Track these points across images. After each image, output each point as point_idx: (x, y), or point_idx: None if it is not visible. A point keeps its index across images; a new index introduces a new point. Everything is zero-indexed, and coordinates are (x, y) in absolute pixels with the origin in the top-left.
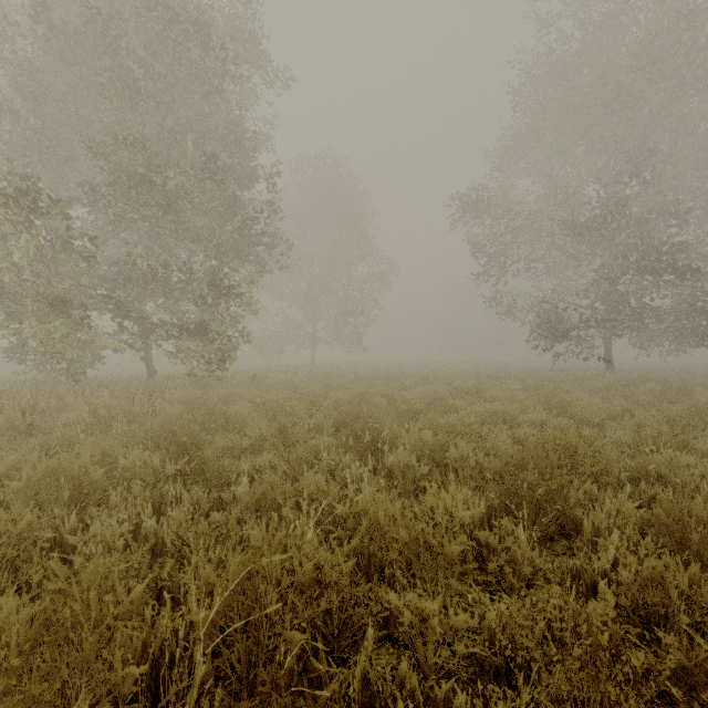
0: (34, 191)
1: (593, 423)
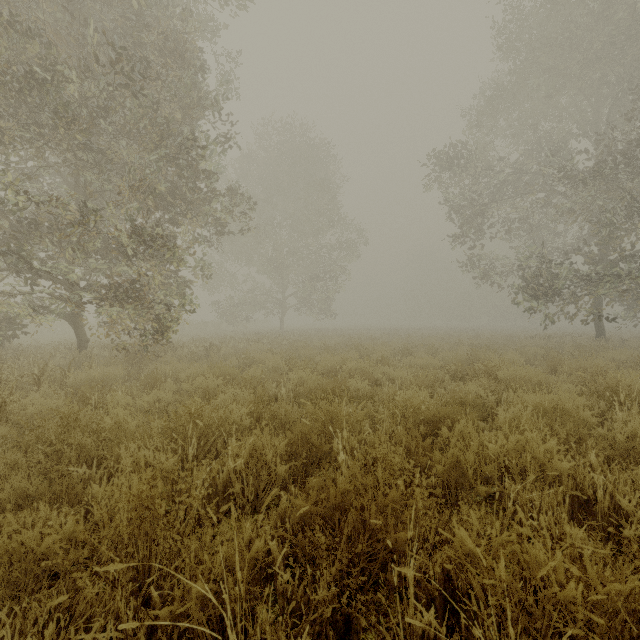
0: None
1: None
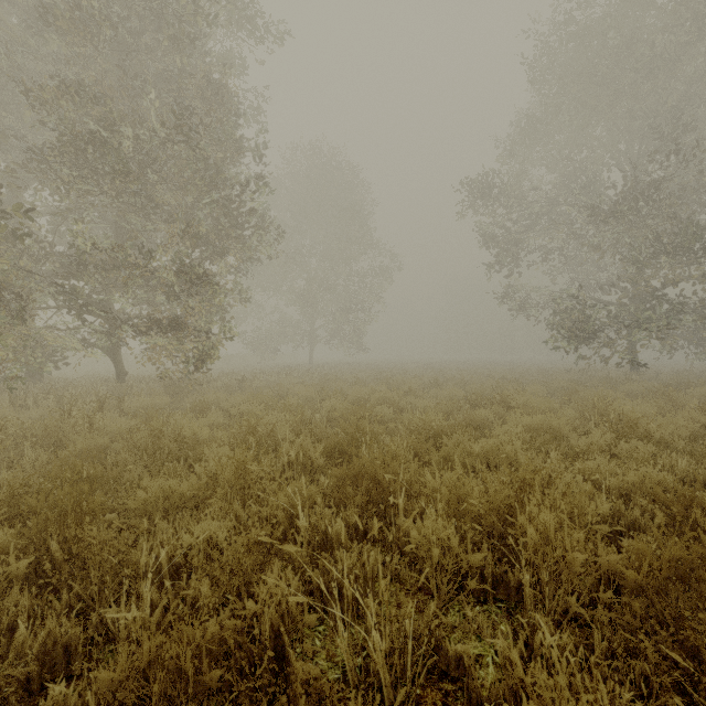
0: None
1: (674, 446)
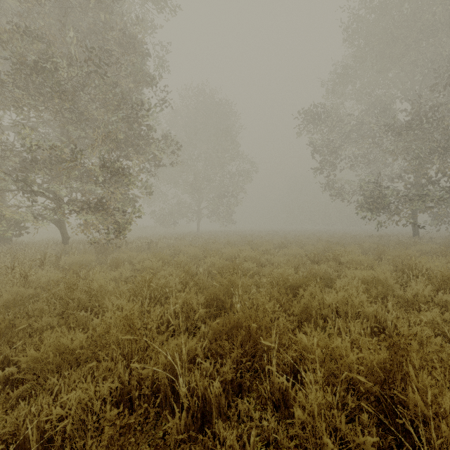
0: None
1: None
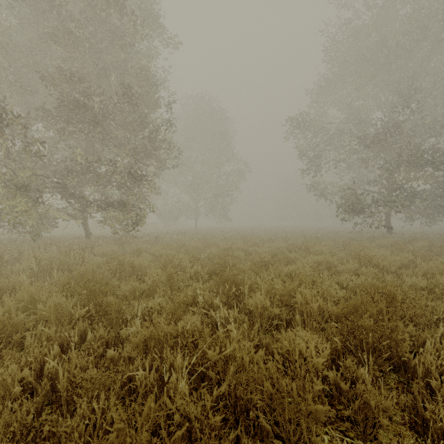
0: (2, 110)
1: (391, 270)
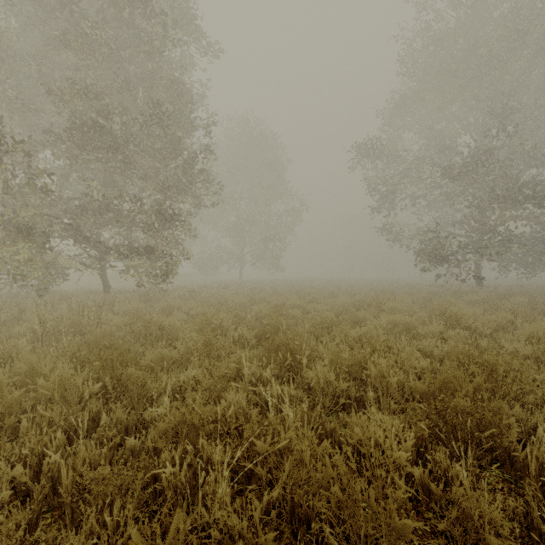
0: None
1: (485, 333)
